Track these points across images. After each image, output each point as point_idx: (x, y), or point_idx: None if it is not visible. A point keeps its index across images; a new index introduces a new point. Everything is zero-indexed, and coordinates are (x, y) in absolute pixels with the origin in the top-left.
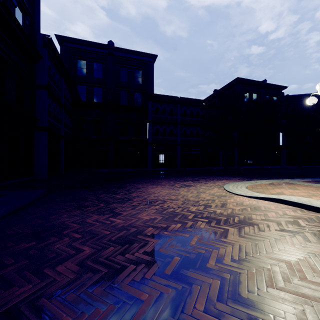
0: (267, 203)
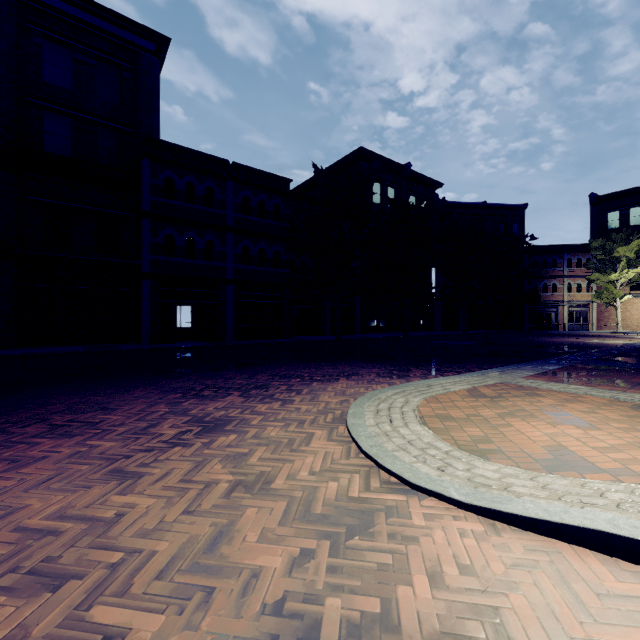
0: (620, 588)
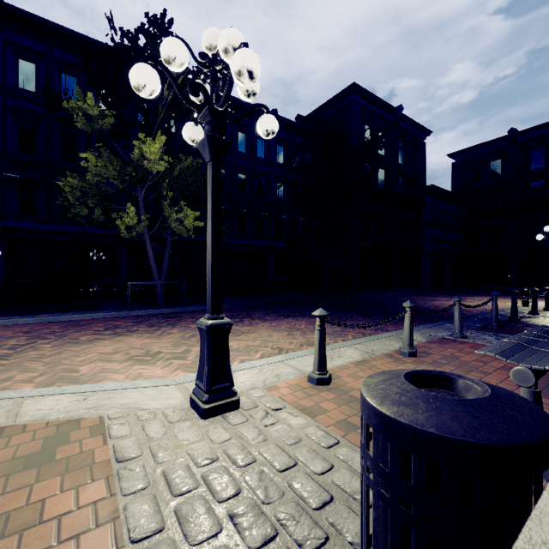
0: None
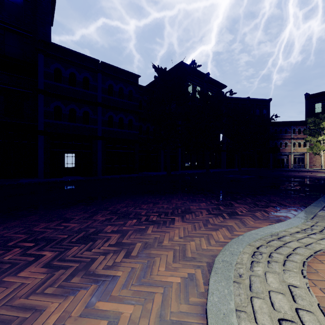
0: None
